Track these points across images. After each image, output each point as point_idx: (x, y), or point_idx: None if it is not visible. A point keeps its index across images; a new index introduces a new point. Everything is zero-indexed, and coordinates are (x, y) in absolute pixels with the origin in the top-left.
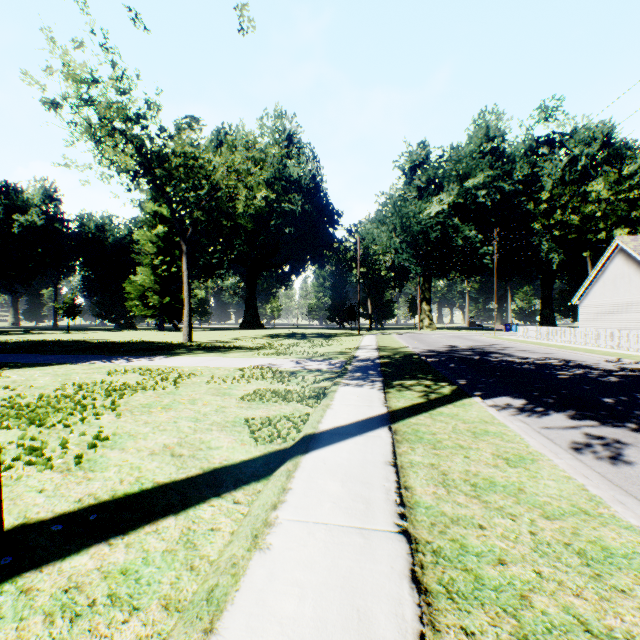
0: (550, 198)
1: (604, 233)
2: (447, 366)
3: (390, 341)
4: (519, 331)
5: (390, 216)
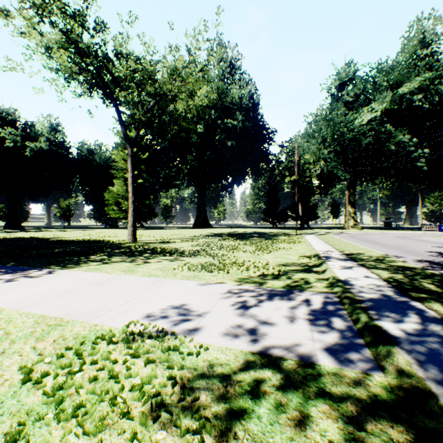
0: None
1: None
2: None
3: (344, 244)
4: None
5: (318, 131)
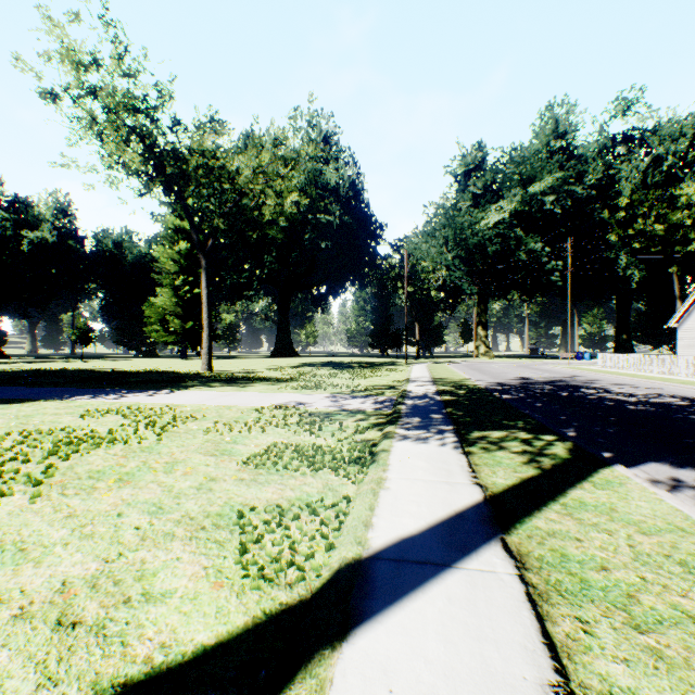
0: (629, 205)
1: None
2: (533, 406)
3: (445, 371)
4: (599, 360)
5: (440, 229)
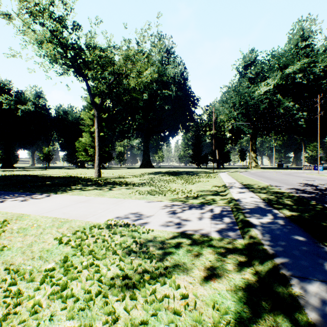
0: None
1: None
2: None
3: (245, 178)
4: None
5: (230, 98)
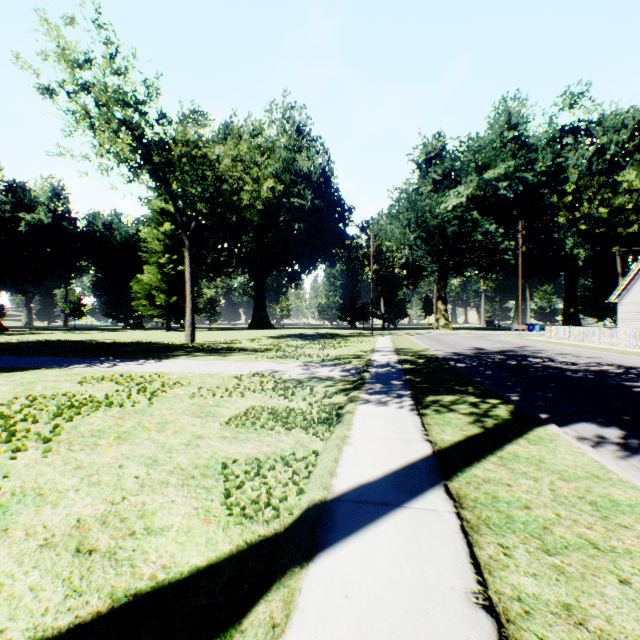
0: (576, 190)
1: (636, 226)
2: (484, 374)
3: (407, 342)
4: (548, 331)
5: (404, 211)
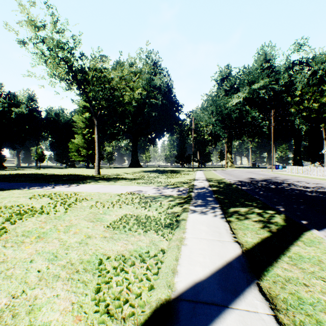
0: (300, 94)
1: None
2: (259, 193)
3: (212, 175)
4: (287, 169)
5: (209, 106)
